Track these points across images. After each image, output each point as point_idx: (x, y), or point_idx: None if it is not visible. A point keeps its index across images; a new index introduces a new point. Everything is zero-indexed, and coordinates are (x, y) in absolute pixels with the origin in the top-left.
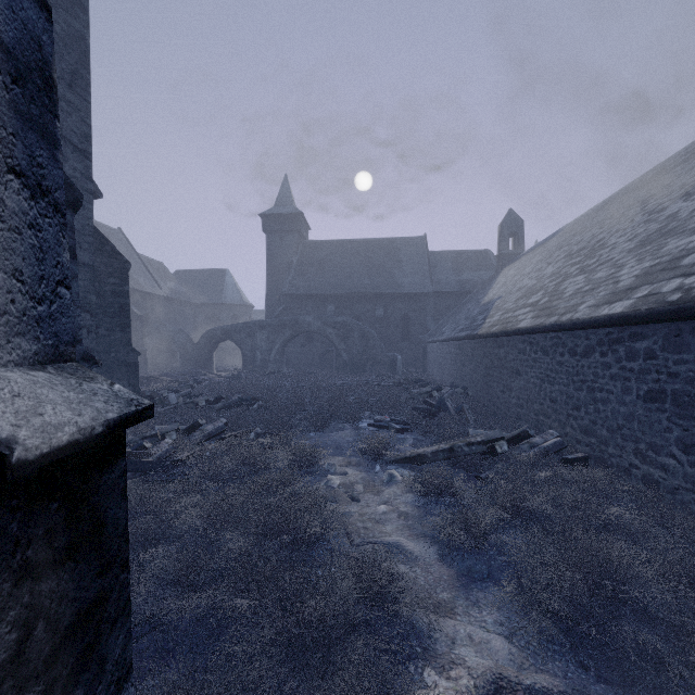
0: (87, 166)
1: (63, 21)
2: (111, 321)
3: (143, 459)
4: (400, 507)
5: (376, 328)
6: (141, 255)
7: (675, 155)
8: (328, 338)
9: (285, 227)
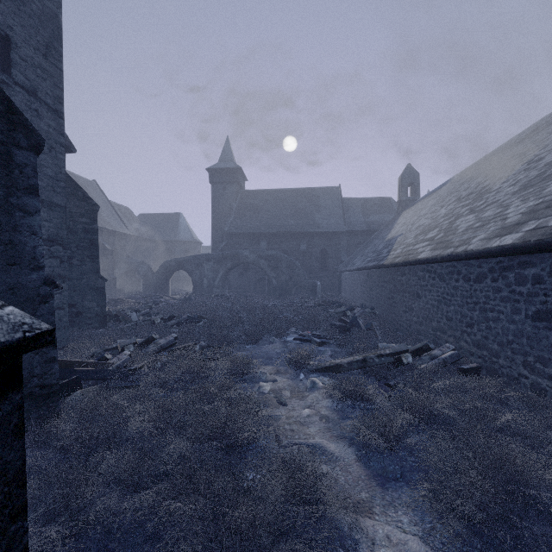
0: (59, 123)
1: (39, 1)
2: (82, 254)
3: (104, 369)
4: (321, 411)
5: (300, 260)
6: (112, 202)
7: (547, 117)
8: (261, 268)
9: (226, 179)
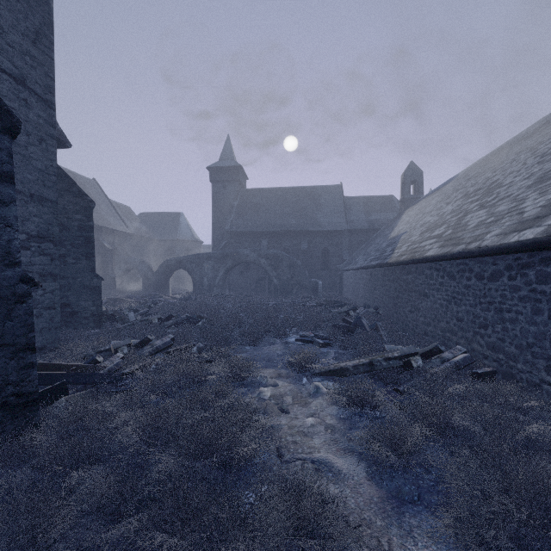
0: (50, 115)
1: None
2: (77, 252)
3: (94, 372)
4: (326, 420)
5: (301, 259)
6: (112, 201)
7: None
8: (262, 267)
9: (227, 177)
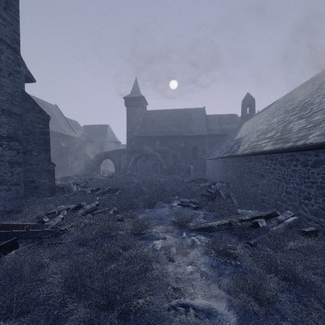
0: (17, 57)
1: None
2: (39, 148)
3: (41, 230)
4: (201, 267)
5: (180, 152)
6: (66, 118)
7: None
8: (156, 157)
9: (135, 103)
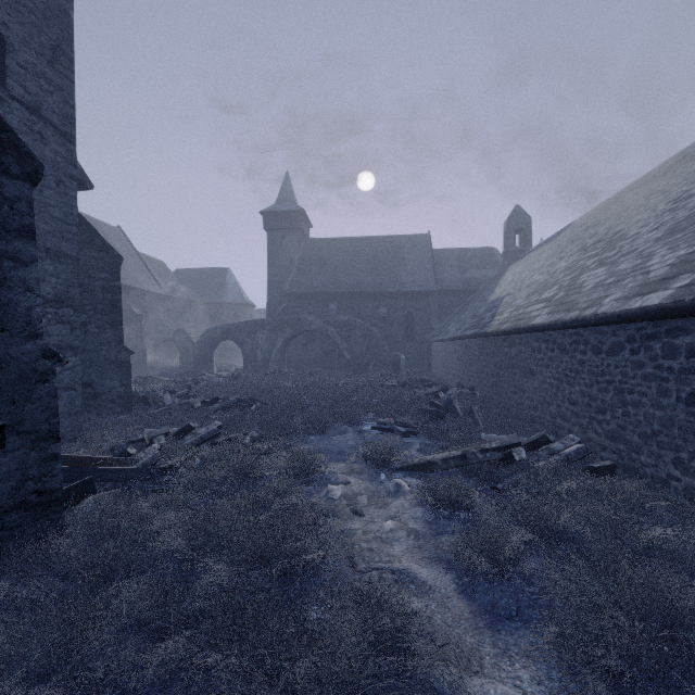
0: (70, 150)
1: None
2: (101, 319)
3: (126, 467)
4: (409, 523)
5: (379, 327)
6: (141, 254)
7: None
8: (330, 337)
9: (286, 225)
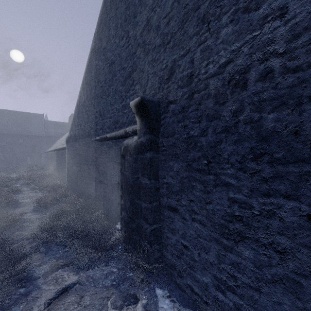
0: None
1: None
2: None
3: None
4: (14, 176)
5: (19, 147)
6: None
7: None
8: None
9: None
